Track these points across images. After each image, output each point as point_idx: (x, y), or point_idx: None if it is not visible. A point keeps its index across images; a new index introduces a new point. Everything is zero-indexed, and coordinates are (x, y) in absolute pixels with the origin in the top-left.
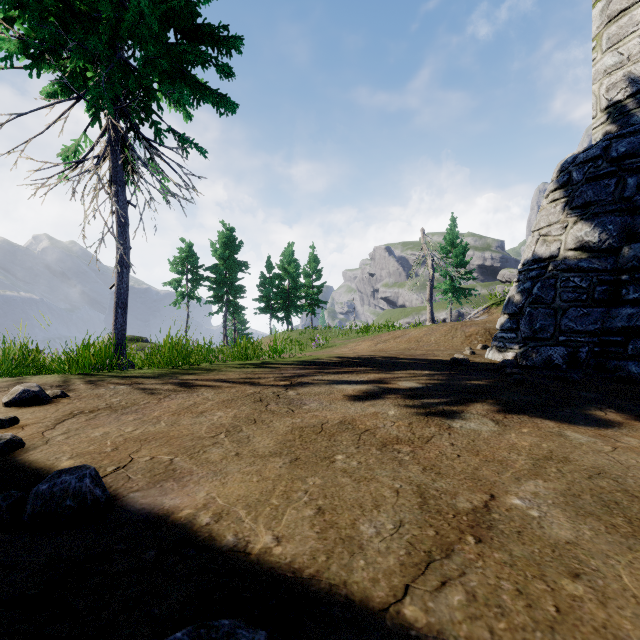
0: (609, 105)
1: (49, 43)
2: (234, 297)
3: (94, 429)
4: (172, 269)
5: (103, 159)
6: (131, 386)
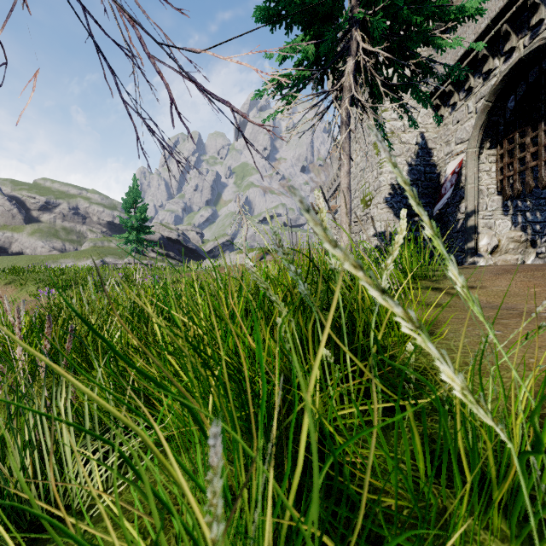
0: (391, 184)
1: (445, 66)
2: None
3: None
4: None
5: (332, 90)
6: None
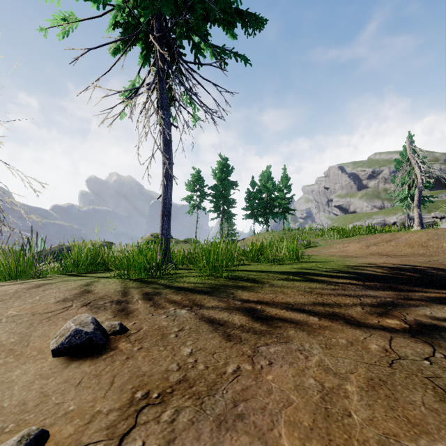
0: None
1: None
2: (227, 207)
3: None
4: (187, 189)
5: (152, 91)
6: (193, 311)
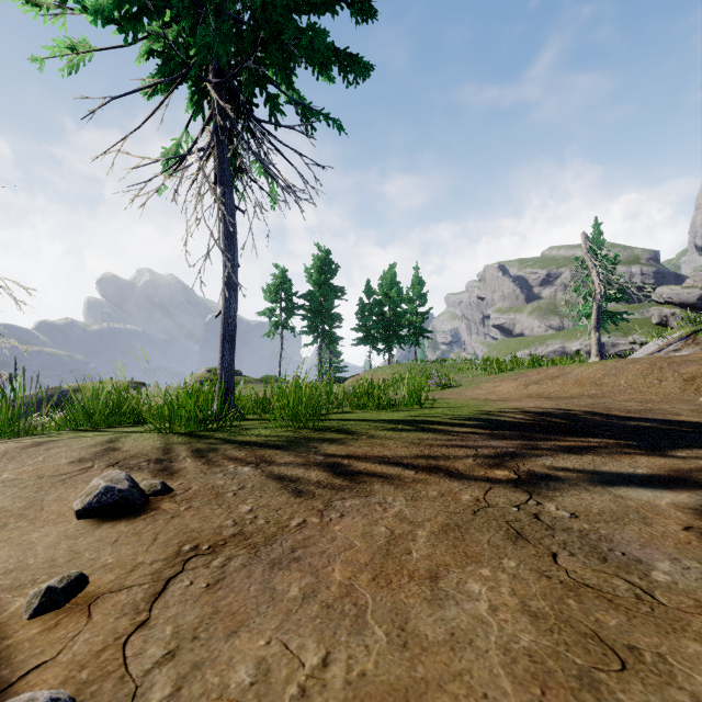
0: None
1: None
2: (330, 327)
3: (230, 640)
4: (266, 297)
5: (207, 157)
6: (259, 469)
